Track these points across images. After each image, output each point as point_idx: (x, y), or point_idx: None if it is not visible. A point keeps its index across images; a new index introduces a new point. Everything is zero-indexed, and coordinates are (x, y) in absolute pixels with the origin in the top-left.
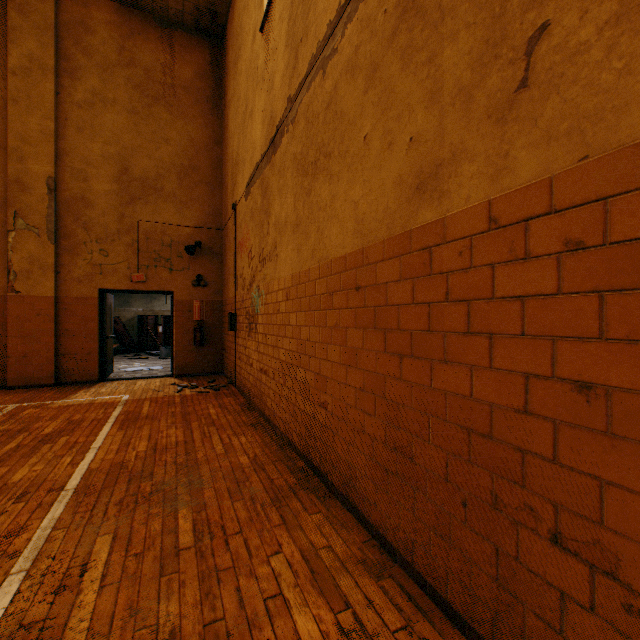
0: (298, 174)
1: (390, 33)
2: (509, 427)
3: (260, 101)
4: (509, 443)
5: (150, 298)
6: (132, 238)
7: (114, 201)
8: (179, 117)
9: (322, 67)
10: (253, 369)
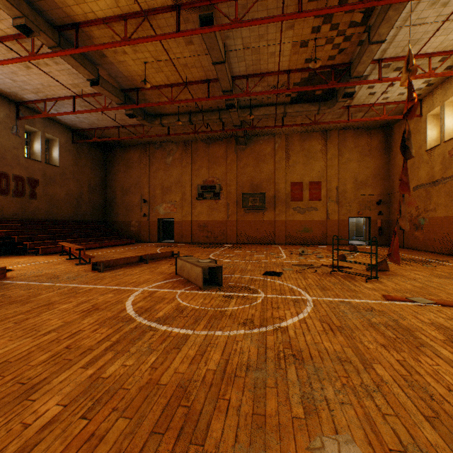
0: (446, 195)
1: None
2: None
3: (424, 168)
4: None
5: None
6: (357, 201)
7: (352, 190)
8: (372, 159)
9: None
10: (419, 240)
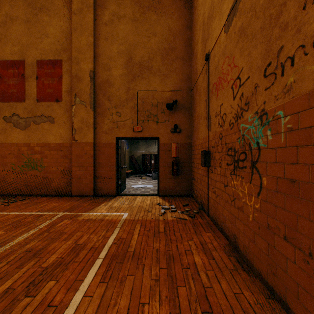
0: None
1: None
2: None
3: None
4: None
5: (147, 145)
6: (134, 103)
7: (124, 80)
8: (162, 16)
9: None
10: (244, 216)
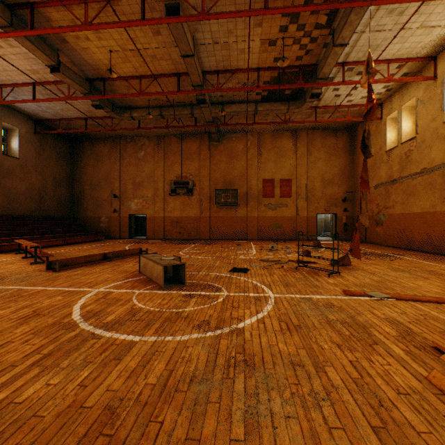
0: (403, 193)
1: (427, 185)
2: (442, 232)
3: (384, 168)
4: (442, 234)
5: None
6: (325, 198)
7: (320, 188)
8: (338, 158)
9: (411, 178)
10: (379, 235)
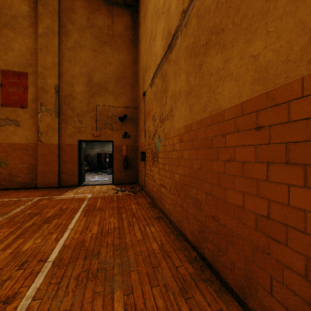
0: (190, 58)
1: None
2: None
3: (160, 27)
4: None
5: (103, 145)
6: (93, 114)
7: (85, 96)
8: (116, 51)
9: None
10: (155, 183)
